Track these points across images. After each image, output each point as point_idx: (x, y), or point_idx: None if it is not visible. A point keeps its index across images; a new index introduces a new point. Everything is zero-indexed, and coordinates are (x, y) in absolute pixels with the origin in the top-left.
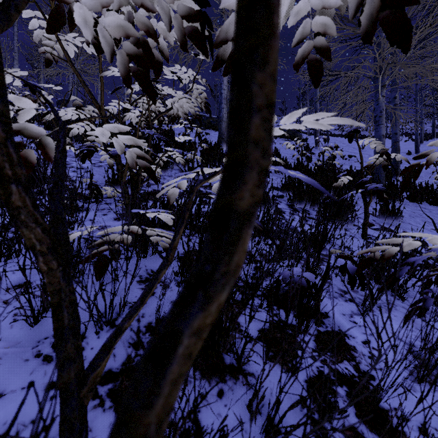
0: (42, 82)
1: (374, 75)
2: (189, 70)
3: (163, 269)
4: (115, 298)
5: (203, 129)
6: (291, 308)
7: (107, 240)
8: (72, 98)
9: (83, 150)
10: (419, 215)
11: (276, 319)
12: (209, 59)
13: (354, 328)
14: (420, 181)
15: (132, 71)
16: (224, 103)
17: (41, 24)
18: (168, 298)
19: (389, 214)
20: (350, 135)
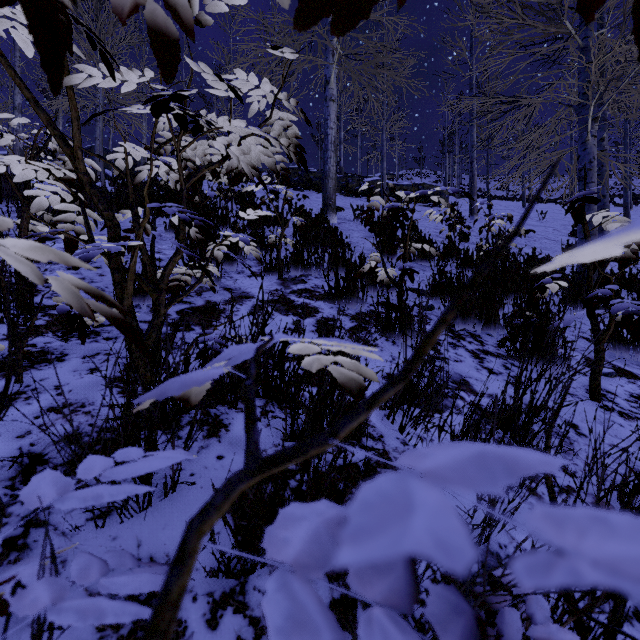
0: (60, 121)
1: (582, 101)
2: (264, 81)
3: None
4: None
5: (300, 190)
6: None
7: None
8: None
9: None
10: None
11: None
12: (289, 0)
13: None
14: None
15: None
16: (331, 150)
17: None
18: None
19: (621, 342)
20: (577, 207)
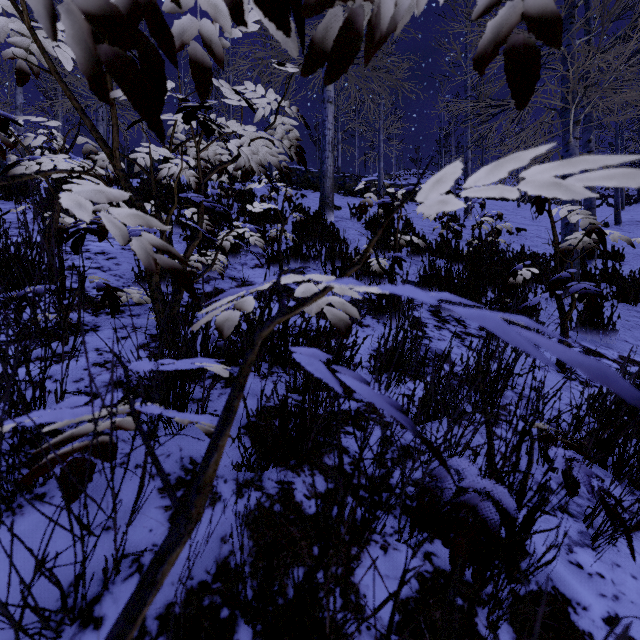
0: (60, 120)
1: (563, 105)
2: (270, 91)
3: (174, 550)
4: (106, 538)
5: (298, 189)
6: (465, 567)
7: (78, 432)
8: (81, 140)
9: (79, 230)
10: (637, 326)
11: (430, 567)
12: (297, 53)
13: (582, 582)
14: (627, 267)
15: (103, 59)
16: (328, 150)
17: (6, 7)
18: (216, 530)
19: (593, 326)
20: (541, 201)
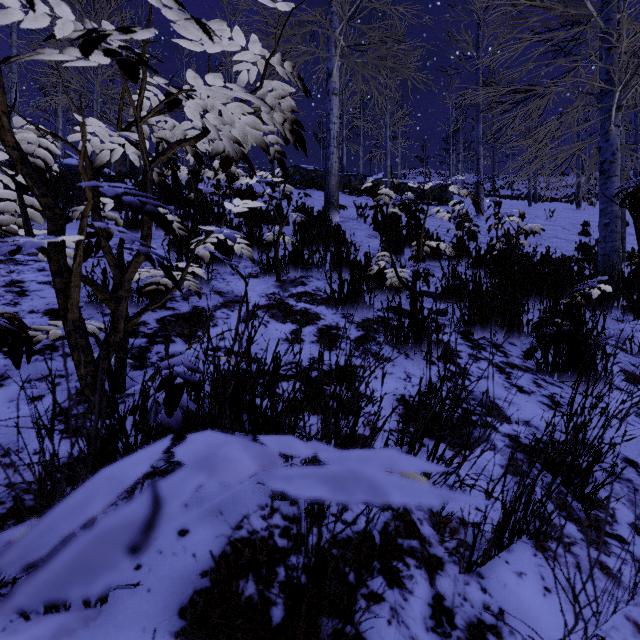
0: (60, 120)
1: (607, 86)
2: (253, 40)
3: None
4: None
5: (301, 189)
6: None
7: None
8: (20, 121)
9: None
10: None
11: None
12: None
13: None
14: None
15: None
16: (333, 146)
17: None
18: None
19: None
20: (637, 195)
